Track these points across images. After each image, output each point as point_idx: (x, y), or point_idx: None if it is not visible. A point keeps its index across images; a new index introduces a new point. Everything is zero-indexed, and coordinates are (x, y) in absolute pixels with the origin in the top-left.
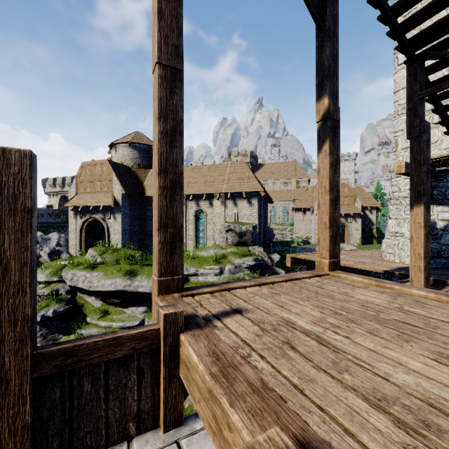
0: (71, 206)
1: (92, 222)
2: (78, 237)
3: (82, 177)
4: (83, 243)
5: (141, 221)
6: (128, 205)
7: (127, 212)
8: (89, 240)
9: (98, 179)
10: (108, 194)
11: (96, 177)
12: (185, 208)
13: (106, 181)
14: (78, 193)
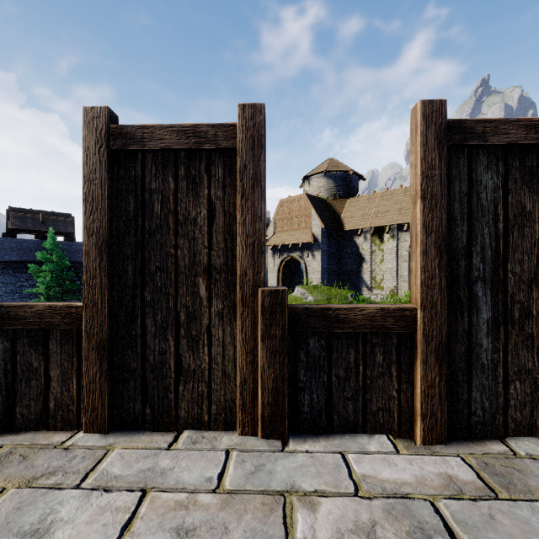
0: (270, 245)
1: (288, 262)
2: (277, 276)
3: (279, 215)
4: (281, 282)
5: (338, 259)
6: (326, 242)
7: (325, 249)
8: (285, 280)
9: (295, 215)
10: (306, 230)
11: (293, 214)
12: (396, 241)
13: (303, 216)
14: (276, 232)
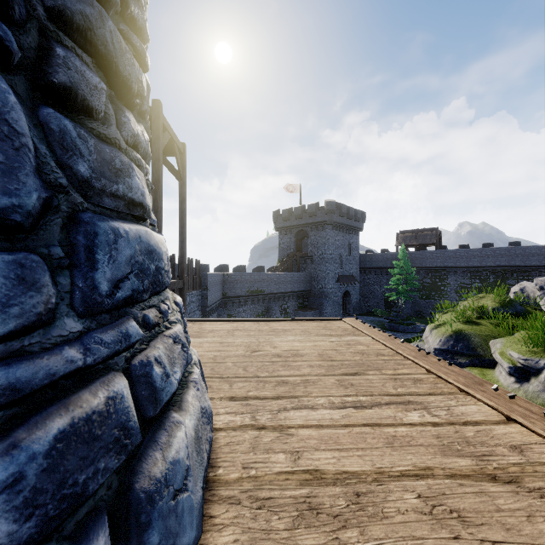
0: None
1: None
2: None
3: None
4: None
5: None
6: None
7: None
8: None
9: None
10: None
11: None
12: None
13: None
14: None
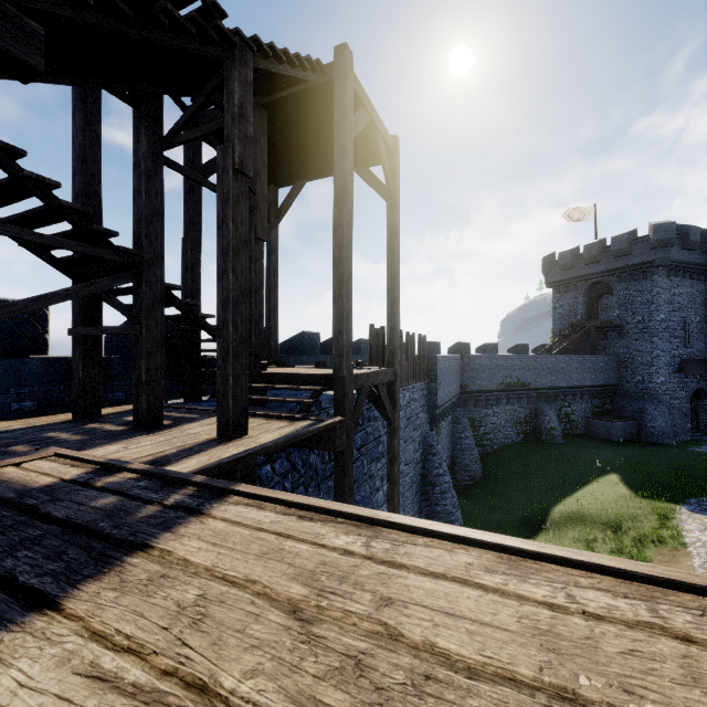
0: None
1: None
2: None
3: None
4: None
5: None
6: None
7: None
8: None
9: None
10: None
11: None
12: None
13: None
14: None
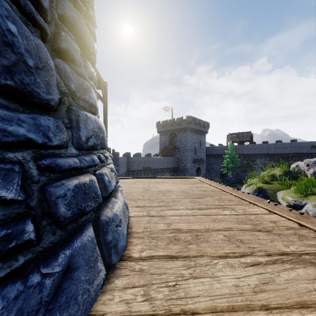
0: None
1: None
2: None
3: None
4: None
5: None
6: None
7: None
8: None
9: None
10: None
11: None
12: None
13: None
14: None
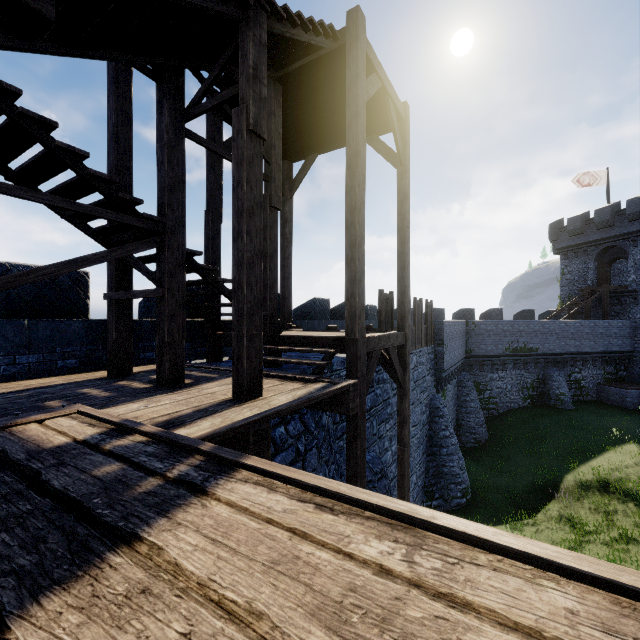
0: None
1: None
2: None
3: None
4: None
5: None
6: None
7: None
8: None
9: None
10: None
11: None
12: None
13: None
14: None
